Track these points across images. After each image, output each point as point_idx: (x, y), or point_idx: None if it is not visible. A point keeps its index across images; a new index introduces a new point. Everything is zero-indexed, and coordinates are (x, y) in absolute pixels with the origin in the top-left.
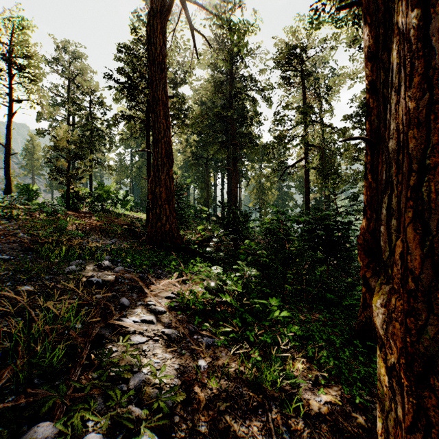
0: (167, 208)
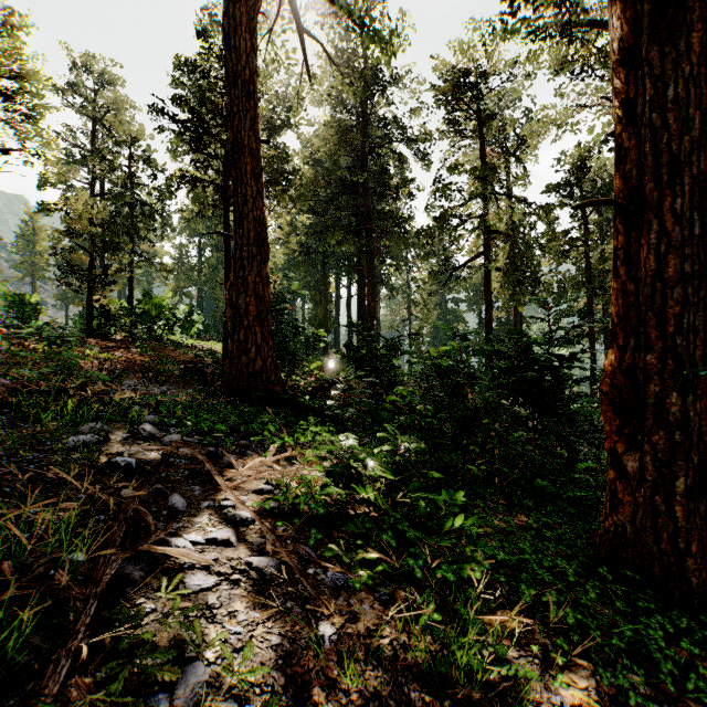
0: (259, 333)
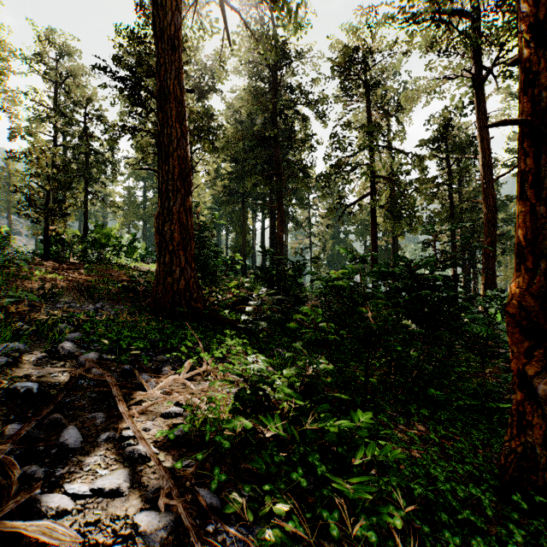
0: (182, 256)
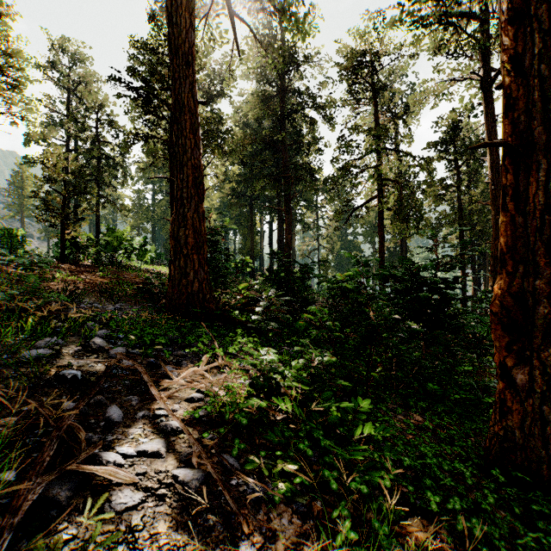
0: (196, 260)
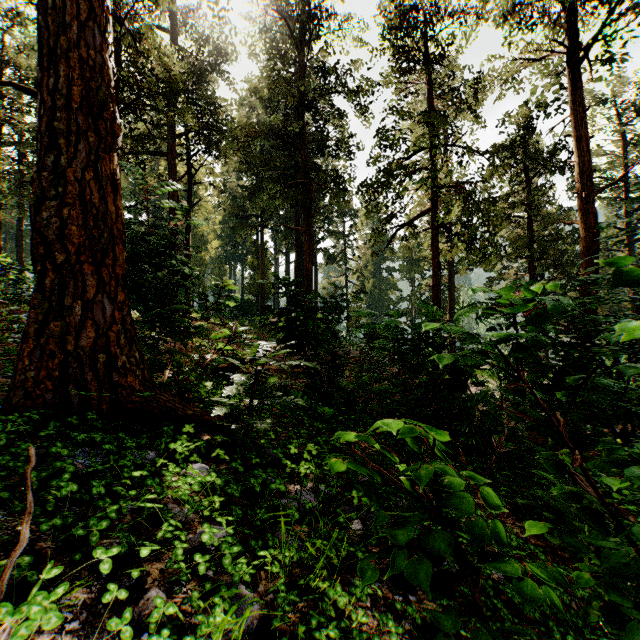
0: (89, 276)
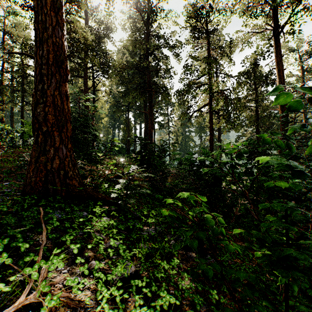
0: (57, 137)
